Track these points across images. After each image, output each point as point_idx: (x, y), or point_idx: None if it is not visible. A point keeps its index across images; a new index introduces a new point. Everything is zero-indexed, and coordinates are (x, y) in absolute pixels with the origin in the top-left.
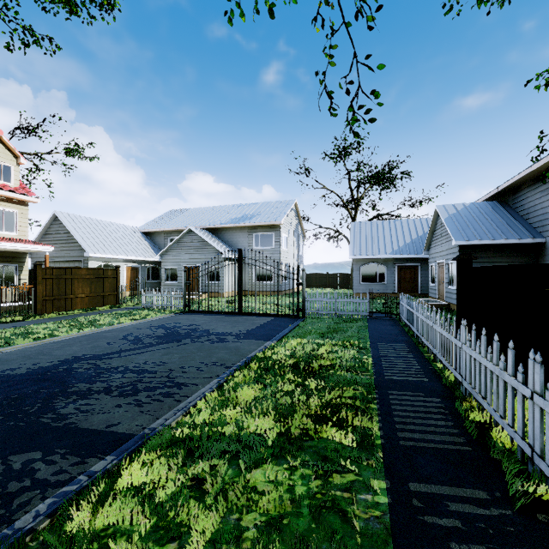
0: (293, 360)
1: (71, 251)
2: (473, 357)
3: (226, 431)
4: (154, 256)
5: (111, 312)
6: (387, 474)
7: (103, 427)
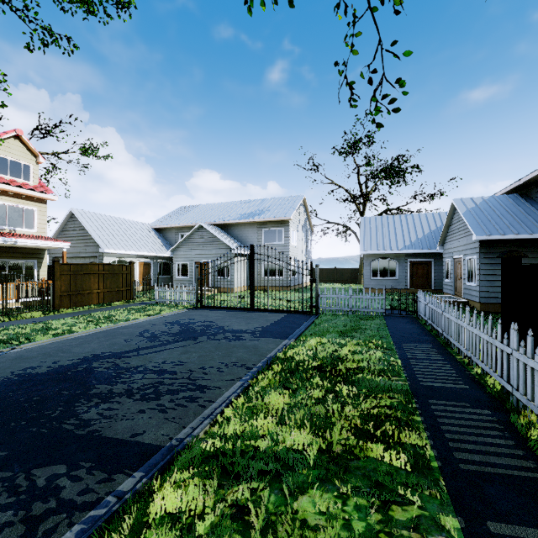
0: (317, 362)
1: (87, 247)
2: (531, 366)
3: (260, 445)
4: (166, 251)
5: (126, 307)
6: (457, 509)
7: (128, 436)
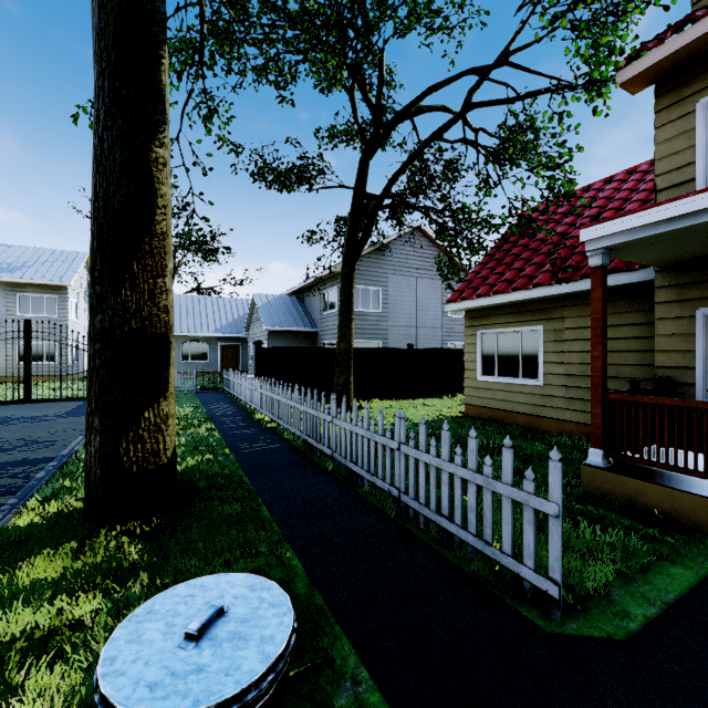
0: None
1: None
2: (260, 392)
3: None
4: None
5: None
6: (221, 433)
7: (20, 459)
